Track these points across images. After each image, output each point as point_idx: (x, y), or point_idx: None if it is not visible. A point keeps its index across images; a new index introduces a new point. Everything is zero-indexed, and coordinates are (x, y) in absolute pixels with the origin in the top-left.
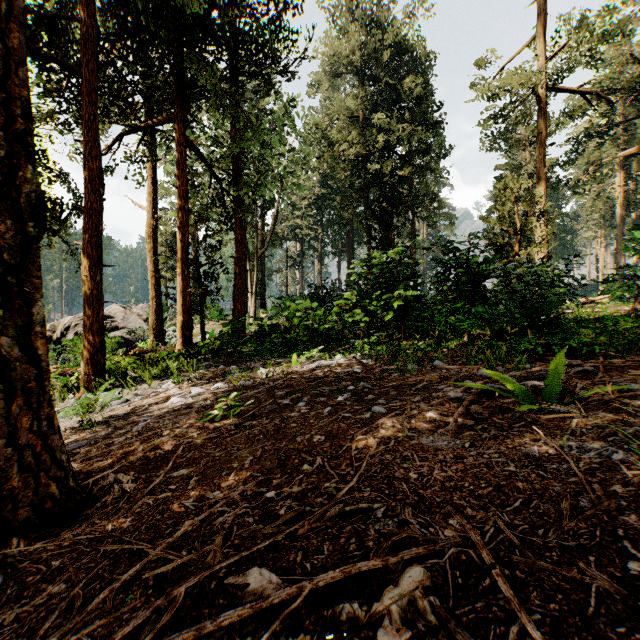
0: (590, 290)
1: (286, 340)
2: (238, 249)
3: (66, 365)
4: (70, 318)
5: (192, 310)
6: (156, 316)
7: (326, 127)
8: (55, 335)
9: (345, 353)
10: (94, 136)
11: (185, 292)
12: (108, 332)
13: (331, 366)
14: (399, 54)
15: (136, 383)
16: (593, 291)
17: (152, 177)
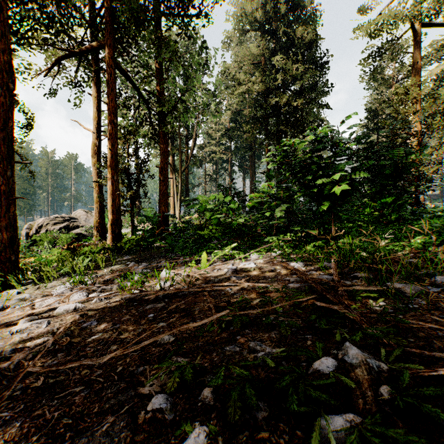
0: (434, 198)
1: (200, 236)
2: (162, 160)
3: (27, 256)
4: (43, 219)
5: (136, 214)
6: (99, 217)
7: (235, 72)
8: (31, 232)
9: (260, 251)
10: (4, 30)
11: (114, 194)
12: (71, 230)
13: (249, 271)
14: (292, 11)
15: (50, 279)
16: (437, 199)
17: (96, 105)
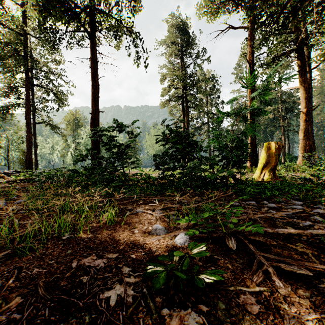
0: None
1: None
2: None
3: None
4: None
5: None
6: None
7: None
8: None
9: None
10: None
11: None
12: None
13: None
14: None
15: None
16: None
17: None
